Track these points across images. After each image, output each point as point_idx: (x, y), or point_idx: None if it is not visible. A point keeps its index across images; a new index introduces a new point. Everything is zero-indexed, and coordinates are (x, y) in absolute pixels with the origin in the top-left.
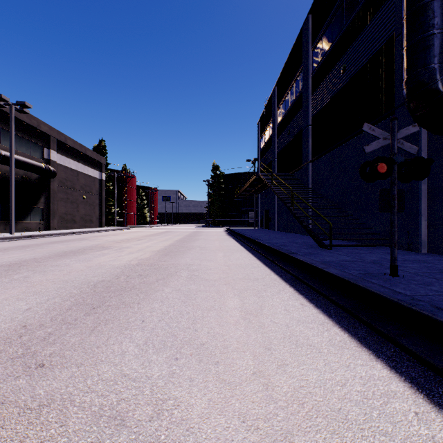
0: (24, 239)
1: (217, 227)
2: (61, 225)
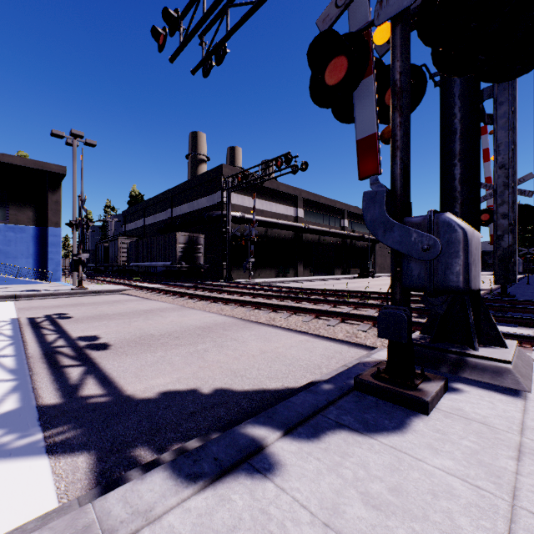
0: (379, 277)
1: (519, 275)
2: (379, 271)
